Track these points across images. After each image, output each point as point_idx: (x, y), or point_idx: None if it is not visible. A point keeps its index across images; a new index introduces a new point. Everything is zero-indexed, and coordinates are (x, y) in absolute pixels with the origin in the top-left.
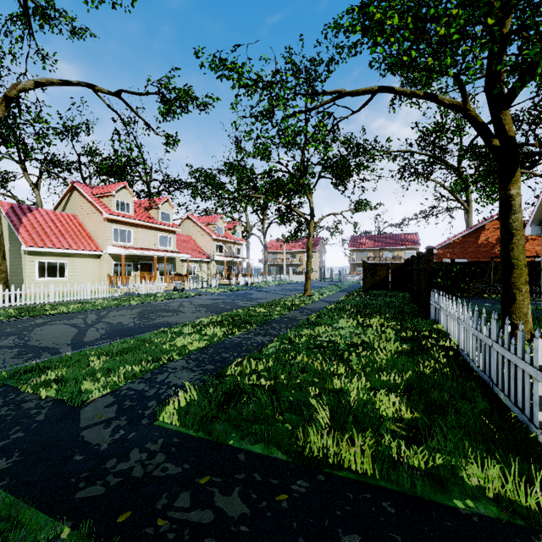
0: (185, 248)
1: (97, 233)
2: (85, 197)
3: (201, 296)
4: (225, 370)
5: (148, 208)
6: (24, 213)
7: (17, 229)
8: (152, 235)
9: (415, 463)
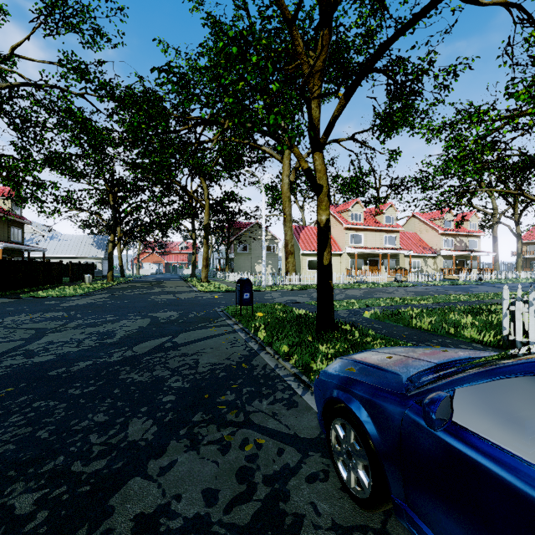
0: (409, 245)
1: (339, 238)
2: (332, 214)
3: (417, 287)
4: (398, 310)
5: (375, 215)
6: (301, 231)
7: (298, 241)
8: (377, 237)
9: (453, 332)
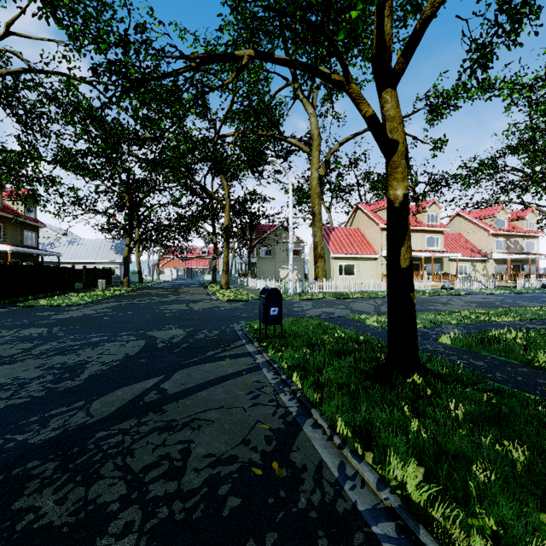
0: (454, 247)
1: (374, 240)
2: (365, 214)
3: (472, 295)
4: (486, 332)
5: (415, 213)
6: (330, 232)
7: (328, 243)
8: (418, 238)
9: None
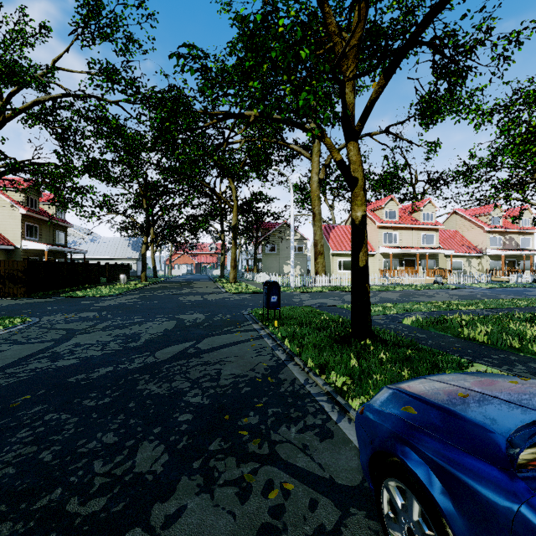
0: (450, 244)
1: (372, 238)
2: None
3: (460, 289)
4: (443, 316)
5: (411, 212)
6: (331, 230)
7: (328, 241)
8: (414, 235)
9: (517, 346)
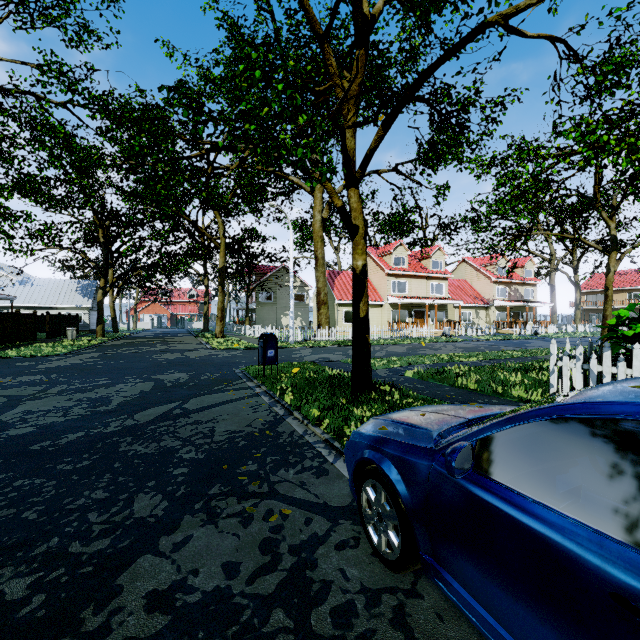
0: (459, 294)
1: (380, 286)
2: (372, 258)
3: (467, 342)
4: (443, 368)
5: (421, 259)
6: (335, 277)
7: (332, 289)
8: (424, 284)
9: (500, 392)
